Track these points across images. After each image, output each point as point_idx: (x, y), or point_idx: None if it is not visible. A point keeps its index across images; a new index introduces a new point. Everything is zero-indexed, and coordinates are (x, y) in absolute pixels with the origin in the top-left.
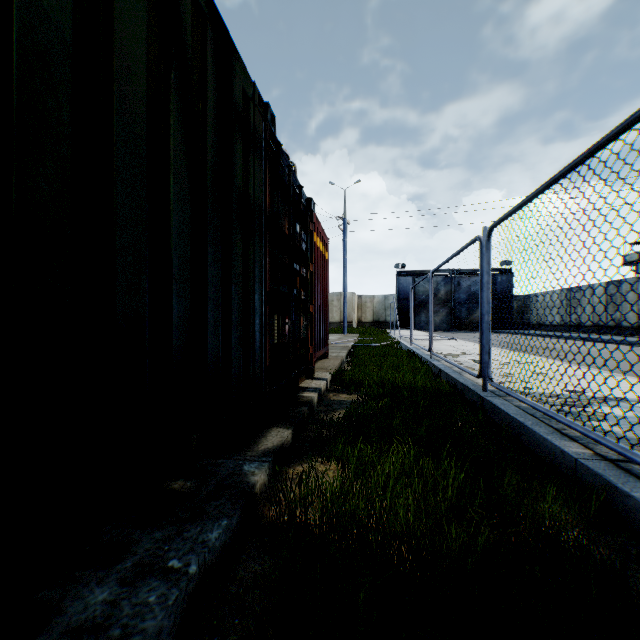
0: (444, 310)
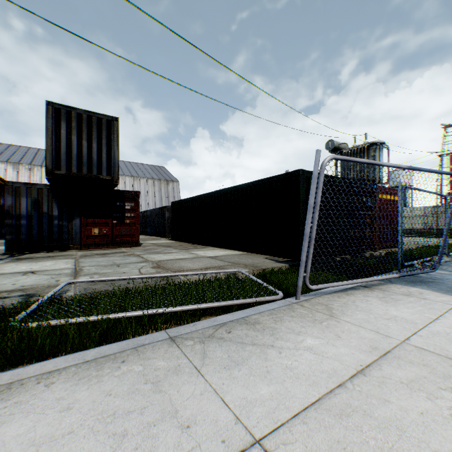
0: None
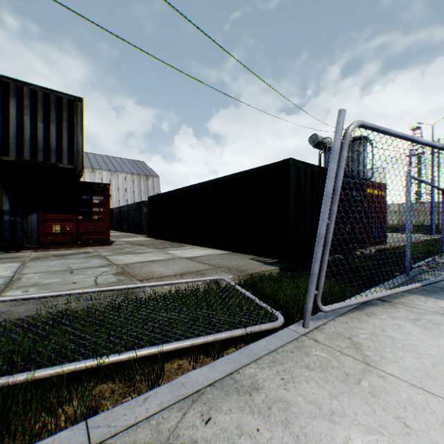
0: None
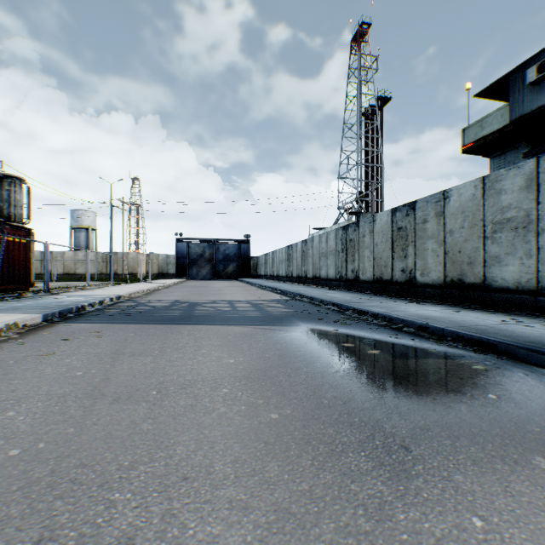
0: (209, 266)
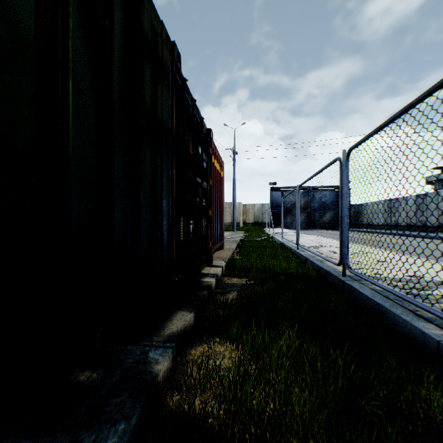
0: (303, 214)
